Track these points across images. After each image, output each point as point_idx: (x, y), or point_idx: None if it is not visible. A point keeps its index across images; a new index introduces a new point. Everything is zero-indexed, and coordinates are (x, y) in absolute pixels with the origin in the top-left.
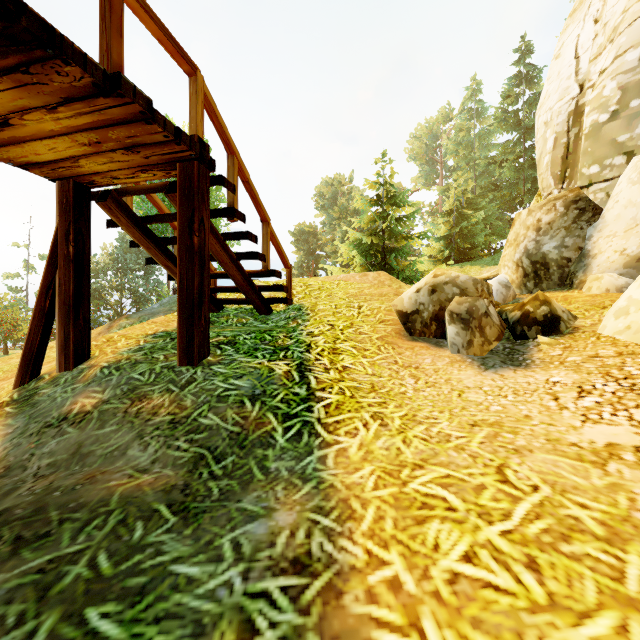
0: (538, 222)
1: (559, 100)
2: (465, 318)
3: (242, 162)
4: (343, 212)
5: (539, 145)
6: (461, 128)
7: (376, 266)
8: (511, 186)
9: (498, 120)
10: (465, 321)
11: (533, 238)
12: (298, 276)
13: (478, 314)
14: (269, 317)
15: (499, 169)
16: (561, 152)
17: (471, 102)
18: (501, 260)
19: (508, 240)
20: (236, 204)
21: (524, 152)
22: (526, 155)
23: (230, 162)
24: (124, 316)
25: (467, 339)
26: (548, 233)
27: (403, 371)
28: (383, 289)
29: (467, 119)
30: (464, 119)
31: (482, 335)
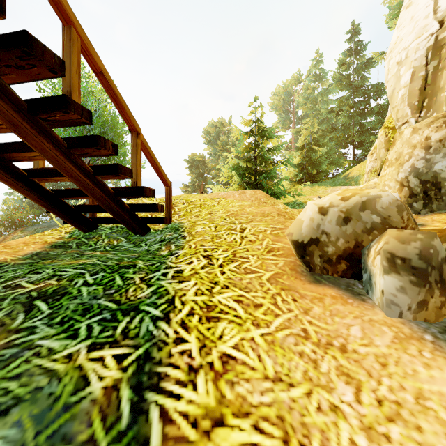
0: (426, 140)
1: (417, 38)
2: (418, 267)
3: (88, 41)
4: (224, 146)
5: (390, 83)
6: (308, 87)
7: (250, 185)
8: (345, 129)
9: (336, 81)
10: (419, 272)
11: (422, 156)
12: (191, 192)
13: (437, 260)
14: (144, 237)
15: (336, 117)
16: (419, 84)
17: (315, 69)
18: (380, 179)
19: (388, 160)
20: (76, 95)
21: (354, 105)
22: (355, 107)
23: (66, 35)
24: (20, 229)
25: (419, 299)
26: (440, 151)
27: (324, 359)
28: (264, 208)
29: (313, 81)
30: (310, 81)
31: (443, 293)
